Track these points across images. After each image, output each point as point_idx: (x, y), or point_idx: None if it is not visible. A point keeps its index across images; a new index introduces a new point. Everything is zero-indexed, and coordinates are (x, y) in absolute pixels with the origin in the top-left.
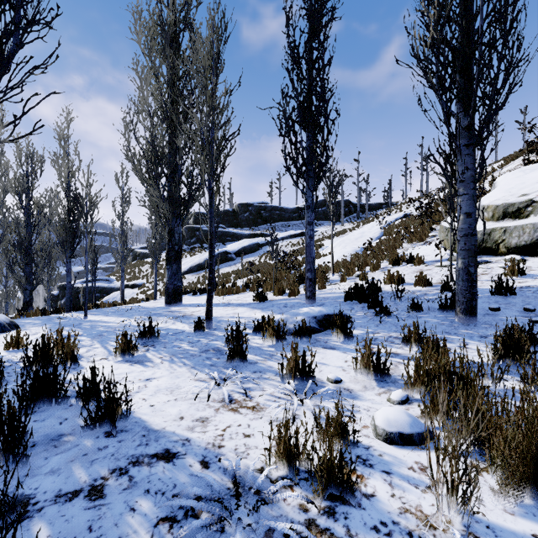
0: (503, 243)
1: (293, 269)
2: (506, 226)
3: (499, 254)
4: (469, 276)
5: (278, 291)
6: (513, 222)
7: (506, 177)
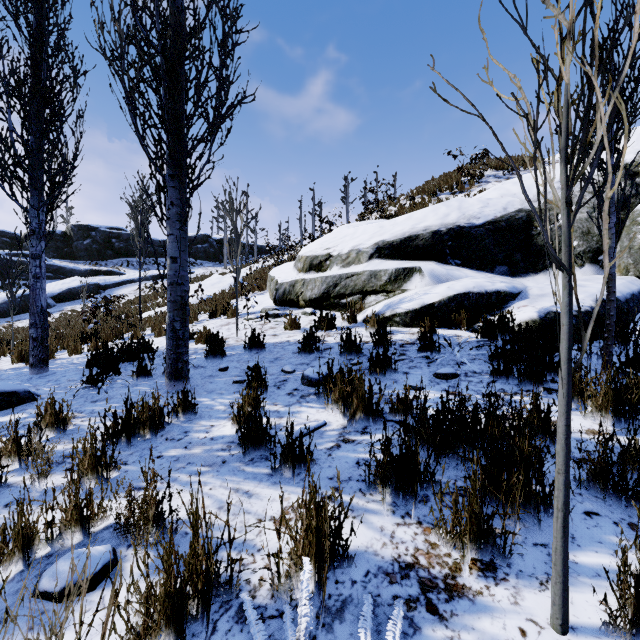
0: (301, 295)
1: (94, 322)
2: (305, 278)
3: (301, 307)
4: (175, 333)
5: (19, 356)
6: (313, 274)
7: (336, 231)
